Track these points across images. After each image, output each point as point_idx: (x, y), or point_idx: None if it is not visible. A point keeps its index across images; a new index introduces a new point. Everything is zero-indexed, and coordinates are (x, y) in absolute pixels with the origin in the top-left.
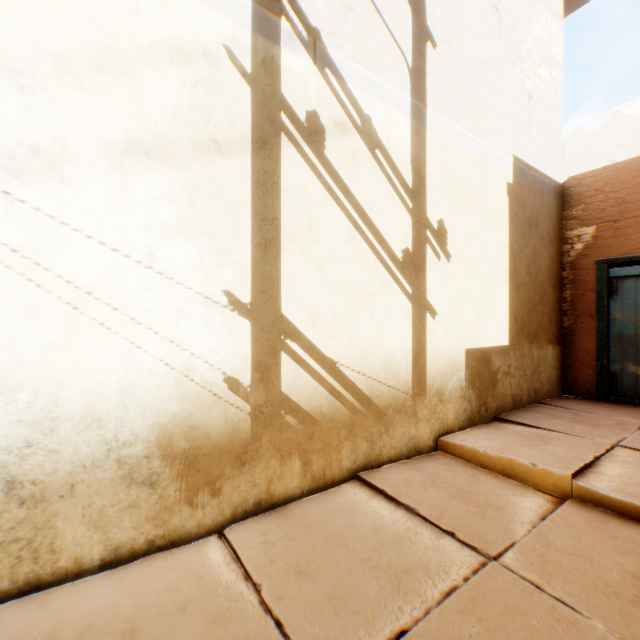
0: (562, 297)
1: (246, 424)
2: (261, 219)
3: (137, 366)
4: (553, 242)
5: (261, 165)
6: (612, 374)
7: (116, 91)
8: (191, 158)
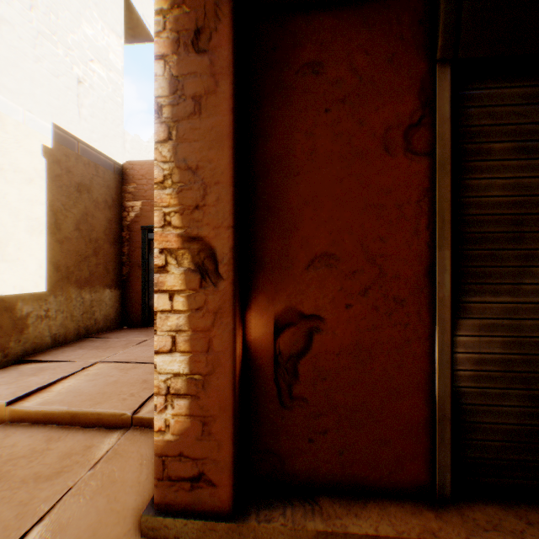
0: (123, 252)
1: None
2: None
3: None
4: (113, 208)
5: None
6: (151, 307)
7: None
8: None
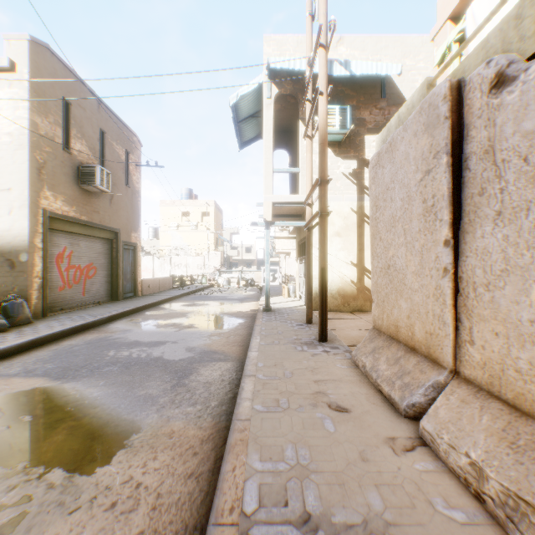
0: None
1: (355, 291)
2: (359, 244)
3: (334, 276)
4: None
5: (359, 231)
6: None
7: (330, 226)
8: (343, 234)
